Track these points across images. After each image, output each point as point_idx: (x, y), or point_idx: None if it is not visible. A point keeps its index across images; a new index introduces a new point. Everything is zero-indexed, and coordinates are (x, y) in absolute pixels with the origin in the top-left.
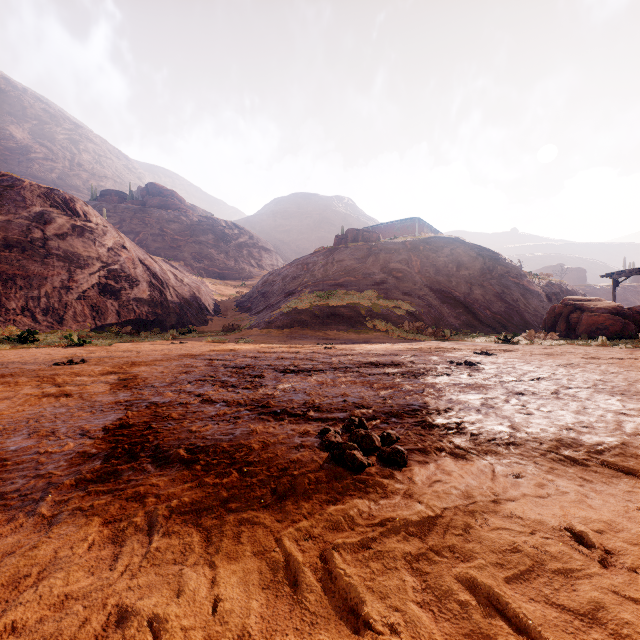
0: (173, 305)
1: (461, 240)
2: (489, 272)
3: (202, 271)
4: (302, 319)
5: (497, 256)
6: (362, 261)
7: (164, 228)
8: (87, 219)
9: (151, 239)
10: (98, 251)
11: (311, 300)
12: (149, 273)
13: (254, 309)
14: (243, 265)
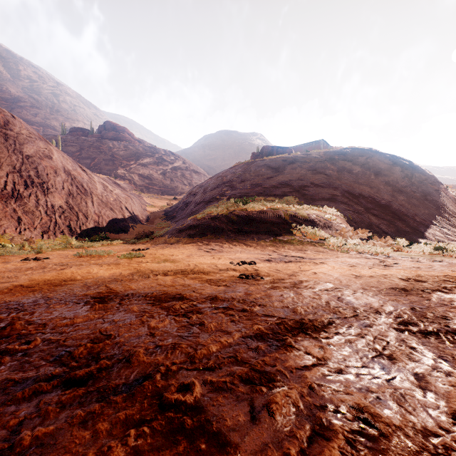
0: (92, 212)
1: (374, 150)
2: (408, 179)
3: (143, 188)
4: (216, 226)
5: (413, 164)
6: (278, 171)
7: (115, 155)
8: (6, 127)
9: (104, 163)
10: (11, 157)
11: (228, 206)
12: (72, 182)
13: (177, 217)
14: (177, 184)
